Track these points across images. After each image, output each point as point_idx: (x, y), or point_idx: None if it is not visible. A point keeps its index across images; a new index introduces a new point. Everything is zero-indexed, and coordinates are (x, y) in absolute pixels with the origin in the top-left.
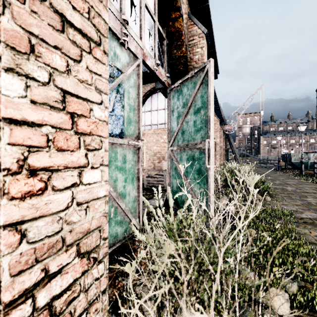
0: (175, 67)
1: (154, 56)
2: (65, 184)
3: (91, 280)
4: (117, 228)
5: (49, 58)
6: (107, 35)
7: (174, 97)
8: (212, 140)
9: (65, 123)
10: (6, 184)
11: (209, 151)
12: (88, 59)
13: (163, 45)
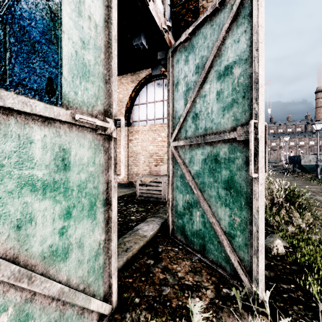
0: (180, 18)
1: None
2: None
3: None
4: None
5: None
6: None
7: (179, 61)
8: (261, 122)
9: None
10: None
11: (256, 144)
12: None
13: None
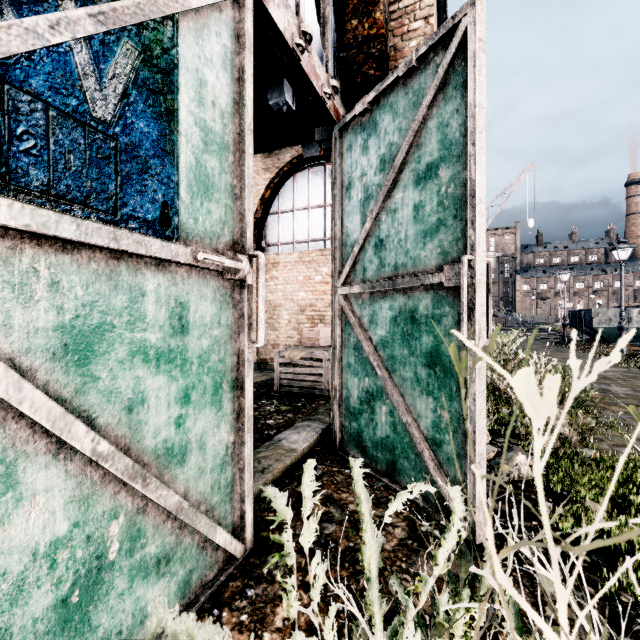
0: (355, 70)
1: (296, 13)
2: None
3: None
4: (144, 589)
5: None
6: None
7: (352, 148)
8: (480, 258)
9: None
10: None
11: (472, 293)
12: None
13: (323, 2)
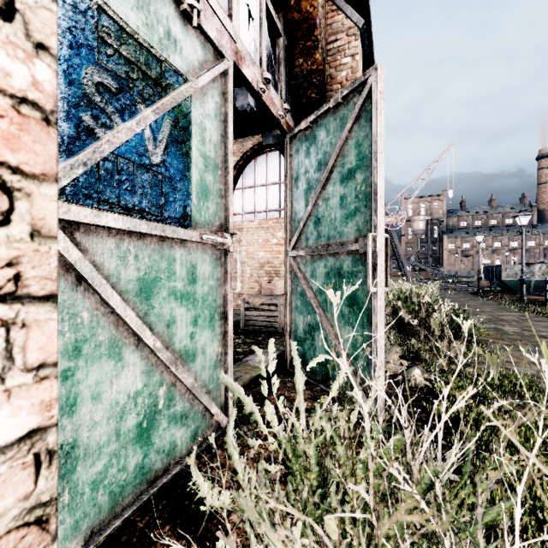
0: (301, 93)
1: (260, 64)
2: None
3: None
4: (175, 430)
5: None
6: None
7: (299, 152)
8: (380, 234)
9: None
10: None
11: (375, 257)
12: None
13: (278, 48)
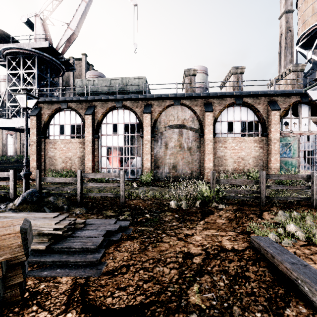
0: None
1: (308, 129)
2: (275, 164)
3: (277, 173)
4: None
5: (274, 156)
6: (279, 151)
7: None
8: None
9: (275, 160)
10: (272, 164)
11: None
12: (277, 155)
13: None
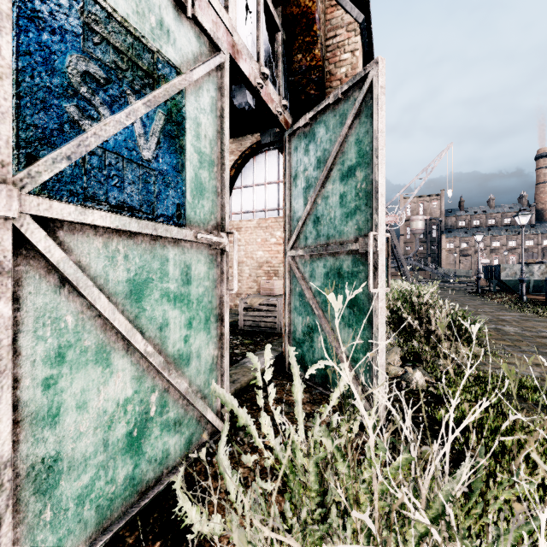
0: (300, 90)
1: (257, 59)
2: None
3: None
4: (168, 438)
5: None
6: None
7: (297, 149)
8: (382, 234)
9: None
10: None
11: (376, 257)
12: None
13: (276, 43)
